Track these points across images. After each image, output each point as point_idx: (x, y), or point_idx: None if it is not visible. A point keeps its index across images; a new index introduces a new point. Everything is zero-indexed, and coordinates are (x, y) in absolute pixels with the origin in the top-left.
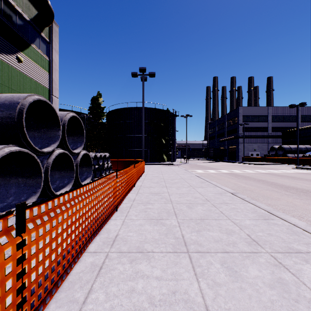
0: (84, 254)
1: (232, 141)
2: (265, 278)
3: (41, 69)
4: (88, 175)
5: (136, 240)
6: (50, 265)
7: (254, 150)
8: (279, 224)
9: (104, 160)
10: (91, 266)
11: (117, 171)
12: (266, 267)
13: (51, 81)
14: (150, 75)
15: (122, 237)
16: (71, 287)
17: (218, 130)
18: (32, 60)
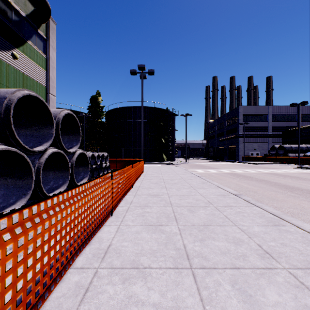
0: (69, 270)
1: (231, 141)
2: (288, 306)
3: (38, 66)
4: (85, 175)
5: (131, 252)
6: (14, 297)
7: (254, 150)
8: (292, 232)
9: (102, 160)
10: (75, 287)
11: (112, 171)
12: (286, 290)
13: (48, 79)
14: (149, 73)
15: (115, 248)
16: None
17: (218, 130)
18: (28, 57)
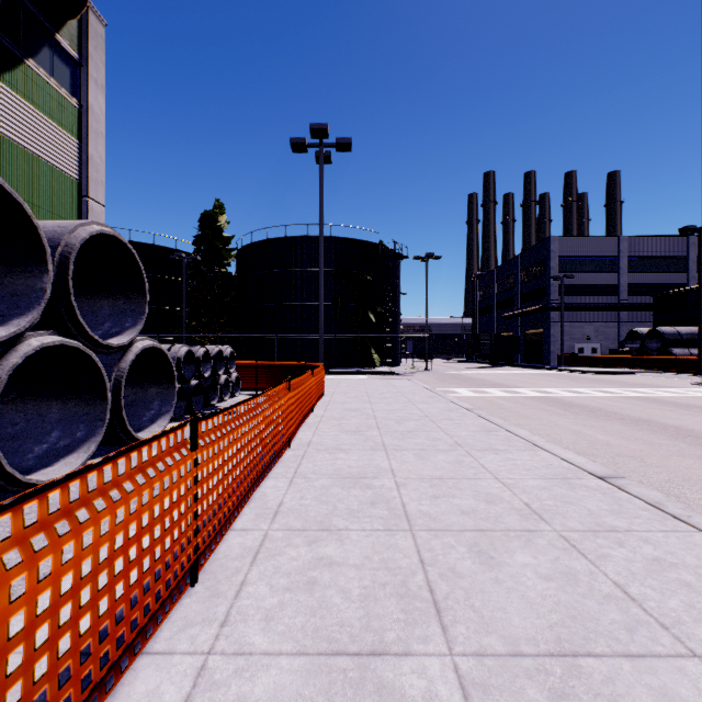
0: None
1: (532, 318)
2: None
3: (56, 127)
4: (163, 409)
5: None
6: None
7: (587, 340)
8: None
9: (219, 365)
10: None
11: (196, 420)
12: None
13: (84, 161)
14: (339, 147)
15: None
16: None
17: (499, 293)
18: (28, 101)
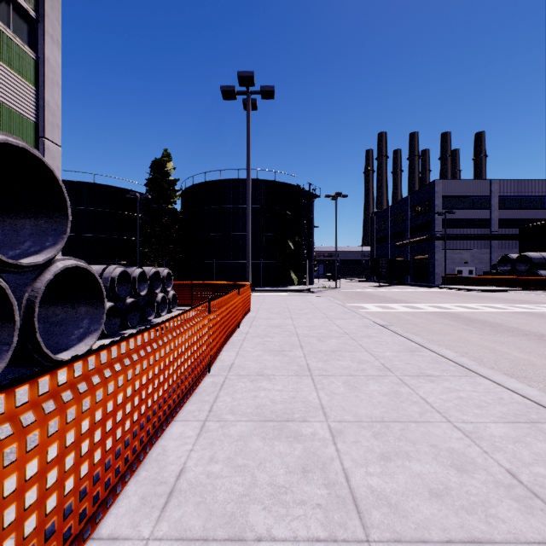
0: None
1: (420, 246)
2: None
3: (13, 74)
4: (92, 327)
5: None
6: None
7: (465, 264)
8: None
9: (156, 284)
10: None
11: None
12: None
13: (41, 106)
14: (263, 94)
15: None
16: None
17: (392, 227)
18: None
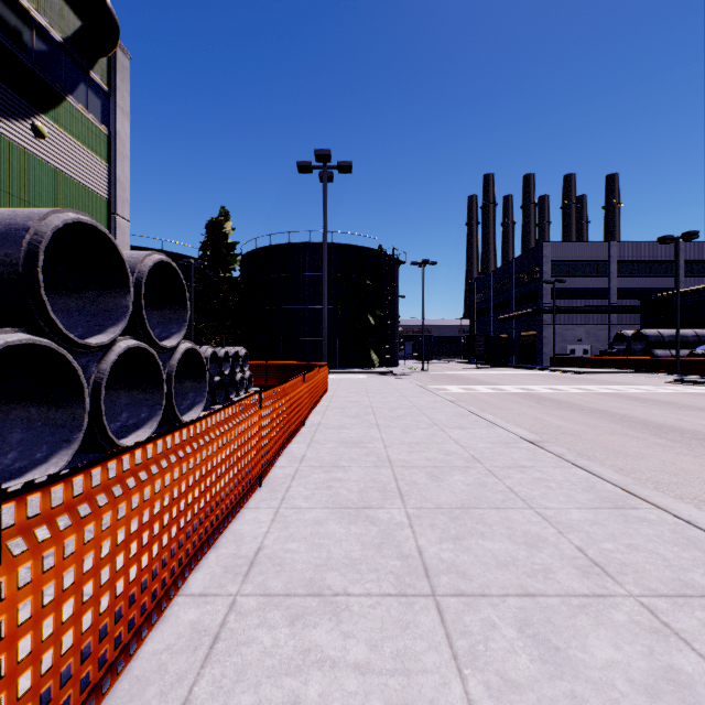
0: (177, 600)
1: (526, 321)
2: (633, 668)
3: (90, 154)
4: (197, 399)
5: (305, 563)
6: (77, 644)
7: (579, 342)
8: (652, 521)
9: (235, 364)
10: (192, 632)
11: (261, 391)
12: (632, 638)
13: (113, 182)
14: (340, 169)
15: (272, 555)
16: (136, 694)
17: (495, 296)
18: (68, 132)
